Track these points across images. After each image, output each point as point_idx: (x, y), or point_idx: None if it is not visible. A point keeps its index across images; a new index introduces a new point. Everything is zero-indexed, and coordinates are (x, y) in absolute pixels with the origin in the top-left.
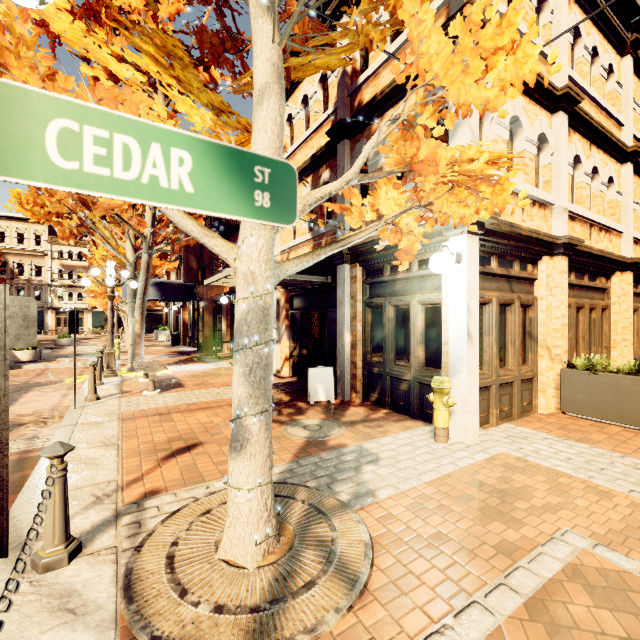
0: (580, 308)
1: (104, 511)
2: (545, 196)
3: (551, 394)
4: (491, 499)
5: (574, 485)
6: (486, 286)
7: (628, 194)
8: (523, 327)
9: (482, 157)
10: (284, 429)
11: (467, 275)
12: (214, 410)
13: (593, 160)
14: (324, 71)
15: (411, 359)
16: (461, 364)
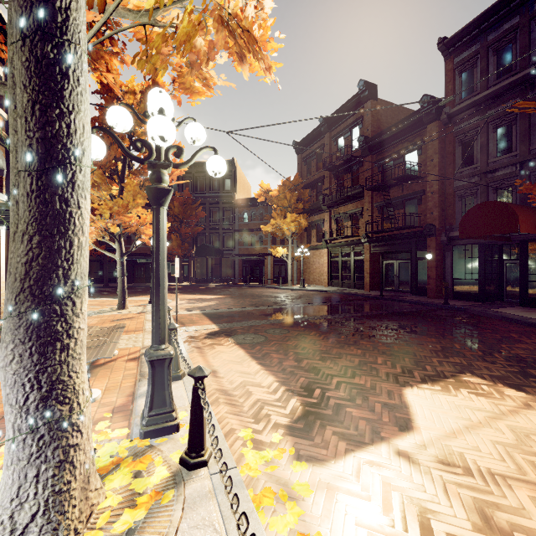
0: None
1: (149, 312)
2: None
3: None
4: None
5: None
6: None
7: None
8: None
9: None
10: None
11: None
12: None
13: None
14: None
15: None
16: None
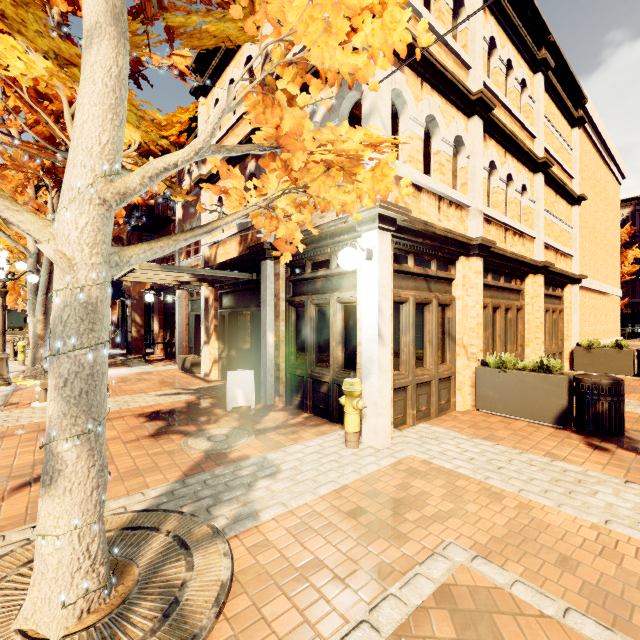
0: (497, 308)
1: None
2: (461, 197)
3: (468, 392)
4: (384, 511)
5: (470, 488)
6: (403, 285)
7: (539, 202)
8: (442, 326)
9: (357, 135)
10: (184, 441)
11: (378, 272)
12: (112, 422)
13: (508, 167)
14: (229, 44)
15: (330, 360)
16: (372, 365)
